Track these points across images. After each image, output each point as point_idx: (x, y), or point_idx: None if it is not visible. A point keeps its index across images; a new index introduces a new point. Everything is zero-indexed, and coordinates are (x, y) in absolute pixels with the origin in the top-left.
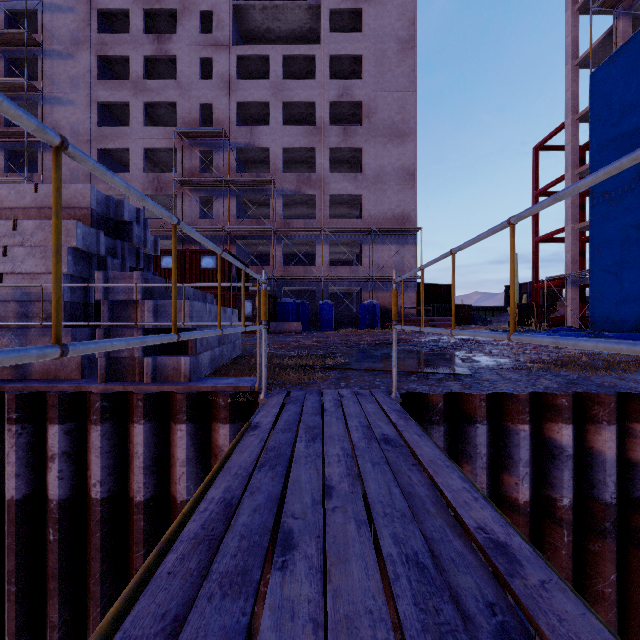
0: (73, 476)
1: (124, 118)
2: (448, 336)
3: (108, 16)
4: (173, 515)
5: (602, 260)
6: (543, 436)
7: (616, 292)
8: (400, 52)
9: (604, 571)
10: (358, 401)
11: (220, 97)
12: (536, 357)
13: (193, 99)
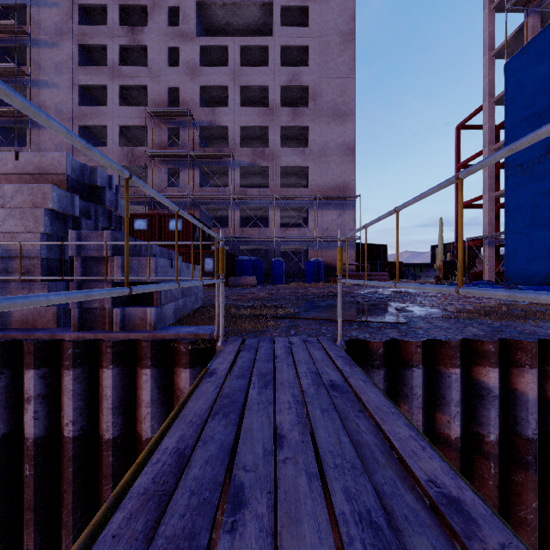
0: (48, 416)
1: (102, 99)
2: (383, 289)
3: (88, 10)
4: (139, 451)
5: (515, 223)
6: (472, 378)
7: (527, 251)
8: (341, 44)
9: (527, 499)
10: (306, 348)
11: (186, 81)
12: (461, 307)
13: (162, 83)
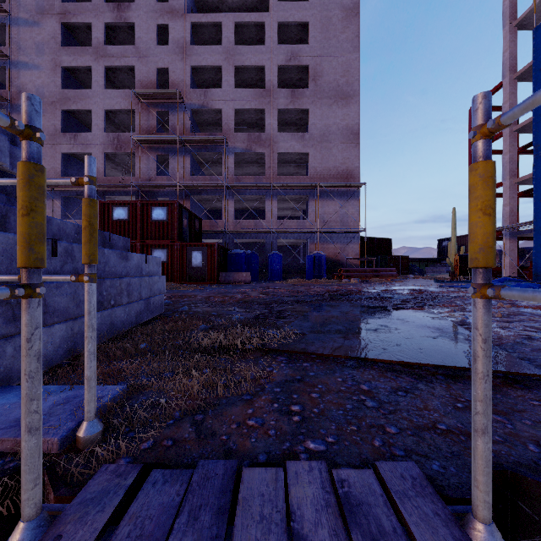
0: None
1: (88, 83)
2: (397, 286)
3: None
4: None
5: None
6: None
7: None
8: (344, 19)
9: None
10: None
11: (176, 61)
12: None
13: (150, 63)
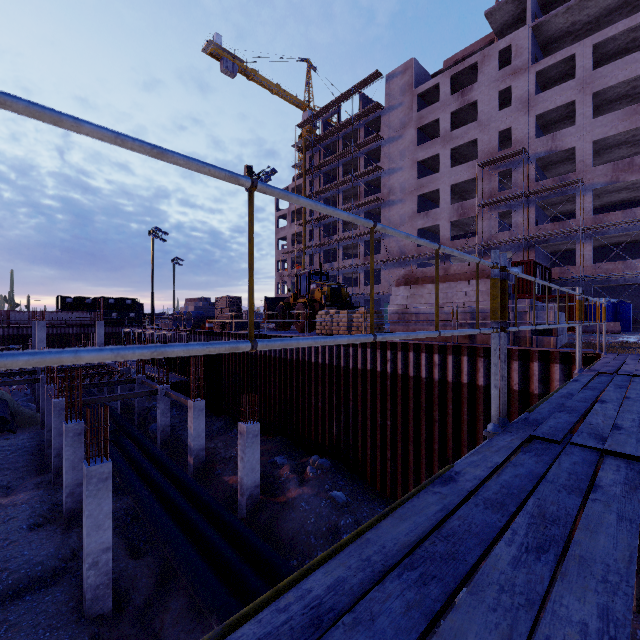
0: None
1: (432, 165)
2: None
3: (423, 95)
4: None
5: None
6: None
7: None
8: None
9: None
10: None
11: (518, 118)
12: None
13: (492, 130)
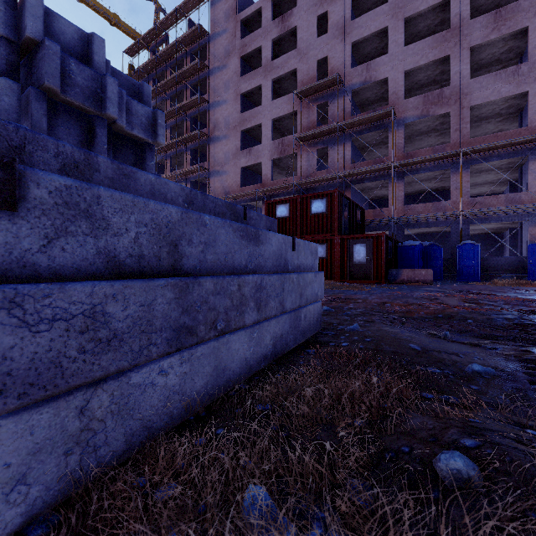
0: None
1: (260, 102)
2: None
3: (248, 23)
4: None
5: None
6: None
7: None
8: None
9: None
10: None
11: (335, 46)
12: None
13: (310, 59)
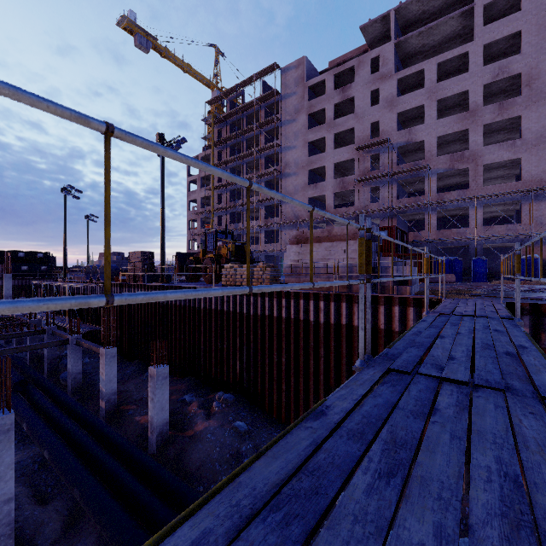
0: (373, 321)
1: (320, 146)
2: None
3: (312, 87)
4: None
5: None
6: None
7: None
8: None
9: None
10: (483, 302)
11: (385, 114)
12: None
13: (365, 122)
